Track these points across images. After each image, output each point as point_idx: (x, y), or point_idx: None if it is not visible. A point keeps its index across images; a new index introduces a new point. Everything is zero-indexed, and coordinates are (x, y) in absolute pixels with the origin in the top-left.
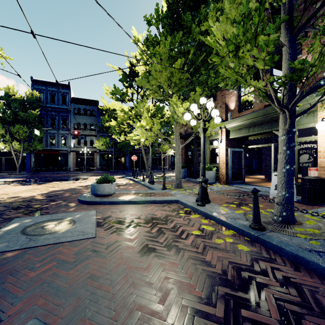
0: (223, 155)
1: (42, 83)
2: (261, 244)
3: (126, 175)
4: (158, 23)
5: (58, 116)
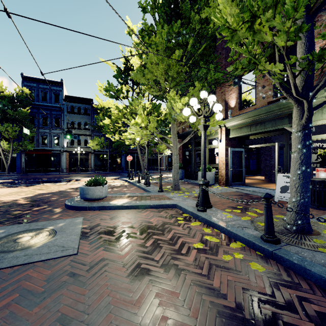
0: (223, 155)
1: (33, 80)
2: (278, 261)
3: (121, 176)
4: (154, 10)
5: (50, 115)
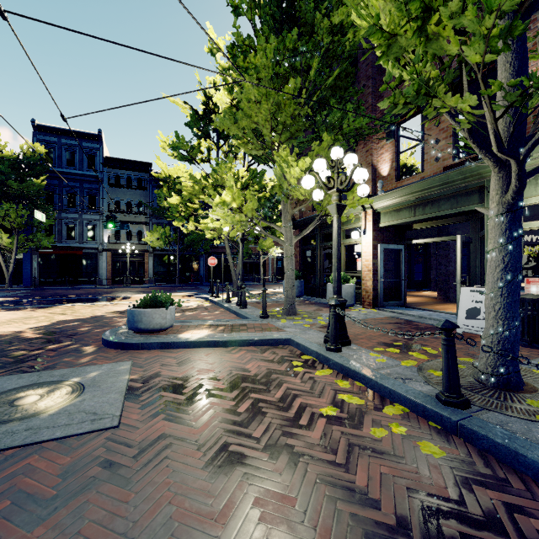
0: (369, 256)
1: (52, 131)
2: (468, 440)
3: (198, 291)
4: (253, 11)
5: (80, 189)
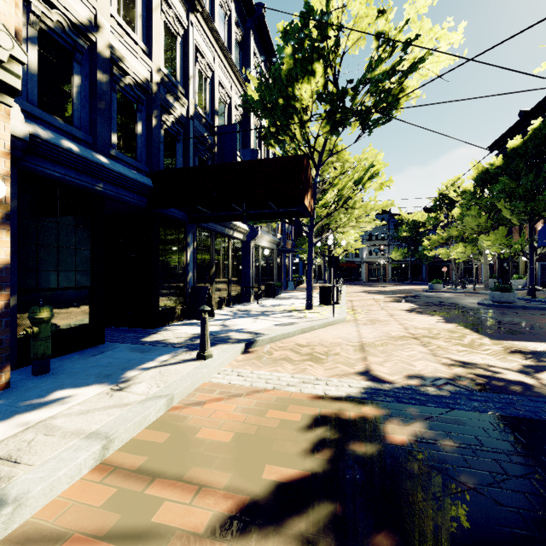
0: None
1: None
2: None
3: None
4: (469, 197)
5: None
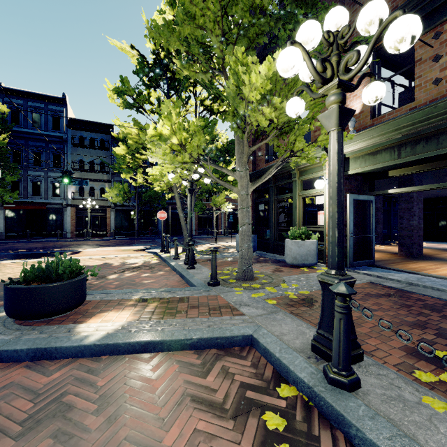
0: None
1: (18, 94)
2: None
3: (153, 245)
4: None
5: (46, 149)
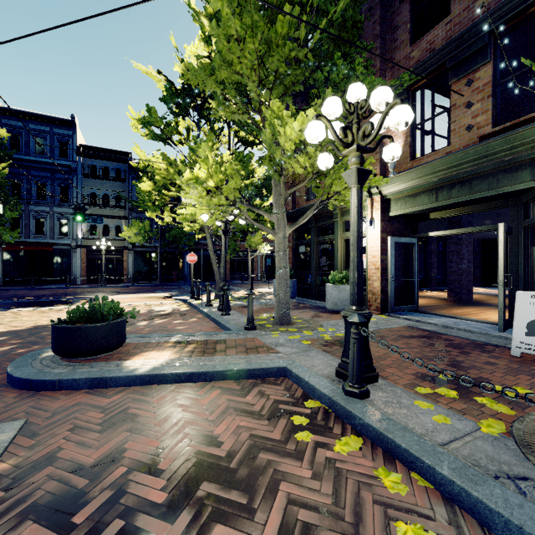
0: (376, 251)
1: (18, 115)
2: None
3: (179, 291)
4: None
5: (51, 180)
